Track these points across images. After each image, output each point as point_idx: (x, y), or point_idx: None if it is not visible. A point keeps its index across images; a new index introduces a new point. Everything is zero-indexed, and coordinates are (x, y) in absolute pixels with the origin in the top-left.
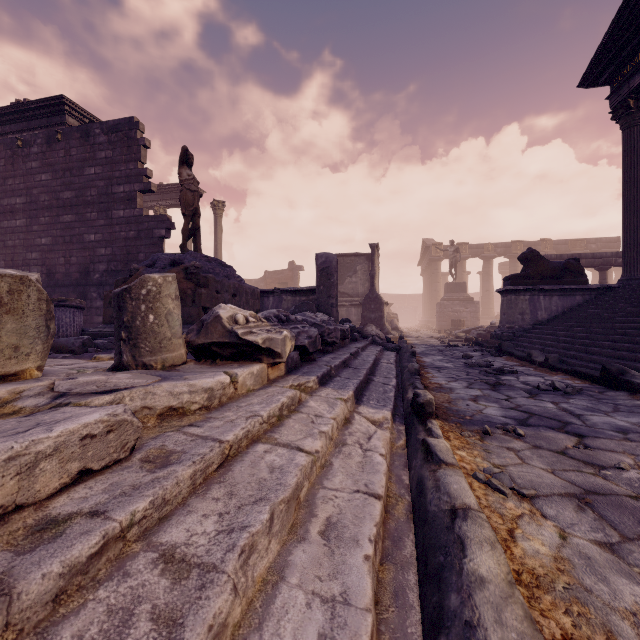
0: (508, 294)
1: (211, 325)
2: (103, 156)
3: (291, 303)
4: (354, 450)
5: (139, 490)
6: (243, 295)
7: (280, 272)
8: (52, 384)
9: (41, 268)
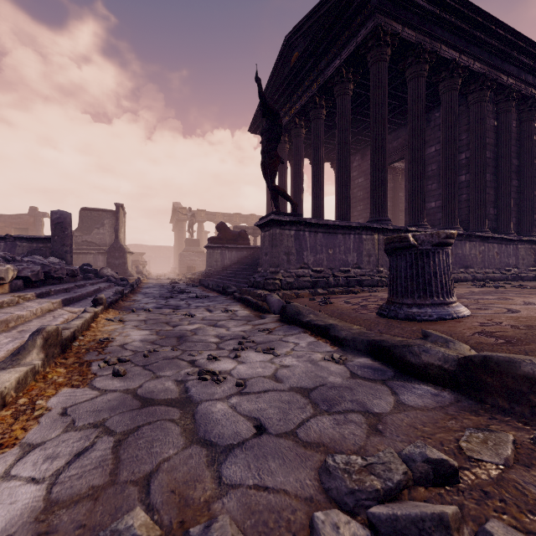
0: (209, 249)
1: None
2: None
3: (27, 249)
4: (49, 318)
5: None
6: None
7: (18, 216)
8: None
9: None
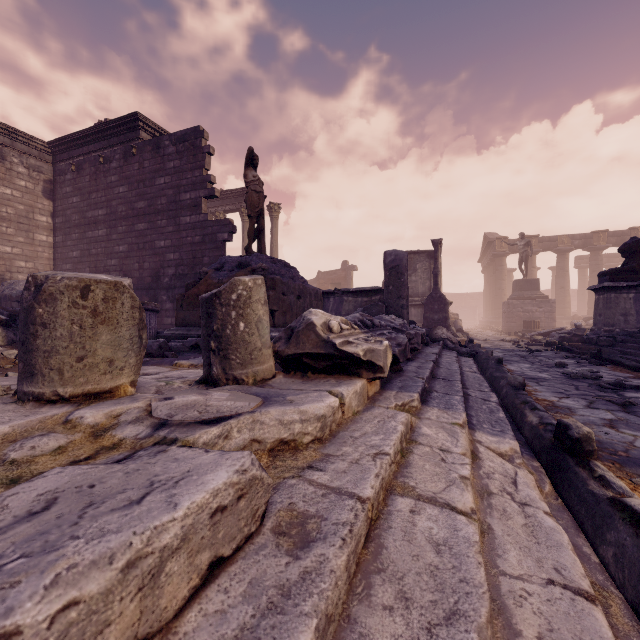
0: (606, 292)
1: (303, 333)
2: (172, 166)
3: (352, 304)
4: (507, 504)
5: (291, 599)
6: (307, 297)
7: (333, 272)
8: (149, 406)
9: (119, 273)
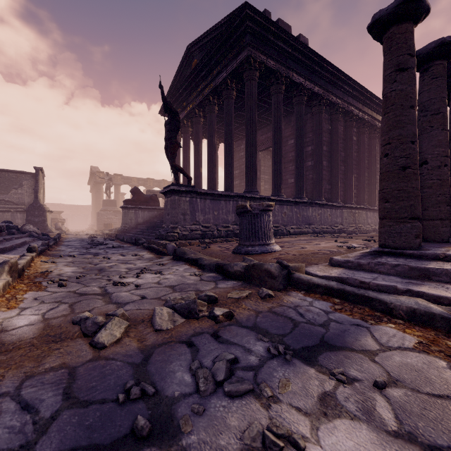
0: (124, 209)
1: None
2: None
3: None
4: None
5: None
6: None
7: None
8: None
9: None
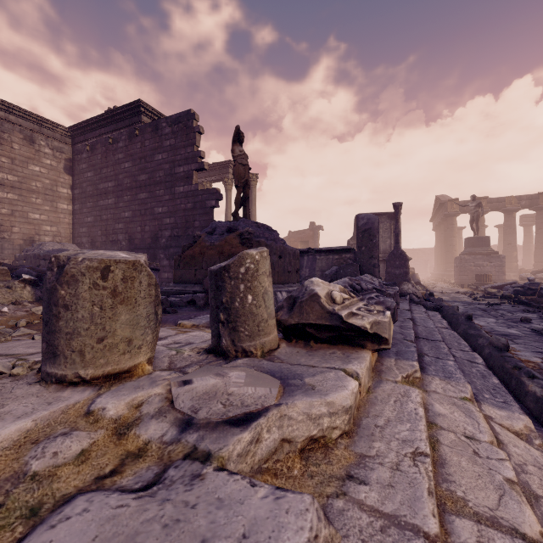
0: None
1: (306, 304)
2: (168, 144)
3: (324, 262)
4: None
5: None
6: (286, 256)
7: (302, 232)
8: (169, 392)
9: (125, 235)
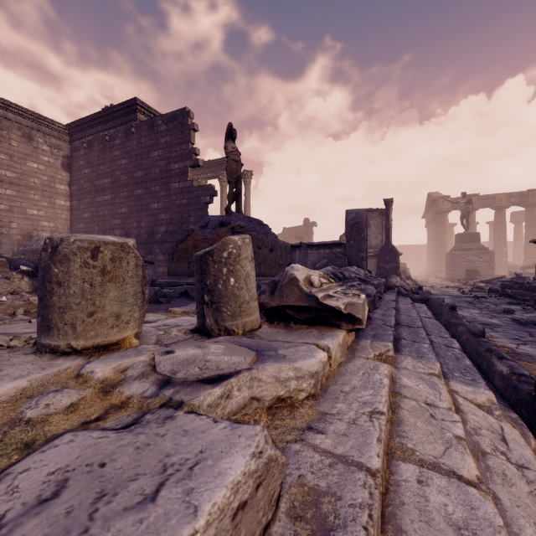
0: None
1: (286, 287)
2: (163, 141)
3: (316, 256)
4: (504, 466)
5: None
6: (278, 250)
7: (296, 228)
8: (152, 360)
9: (121, 231)
